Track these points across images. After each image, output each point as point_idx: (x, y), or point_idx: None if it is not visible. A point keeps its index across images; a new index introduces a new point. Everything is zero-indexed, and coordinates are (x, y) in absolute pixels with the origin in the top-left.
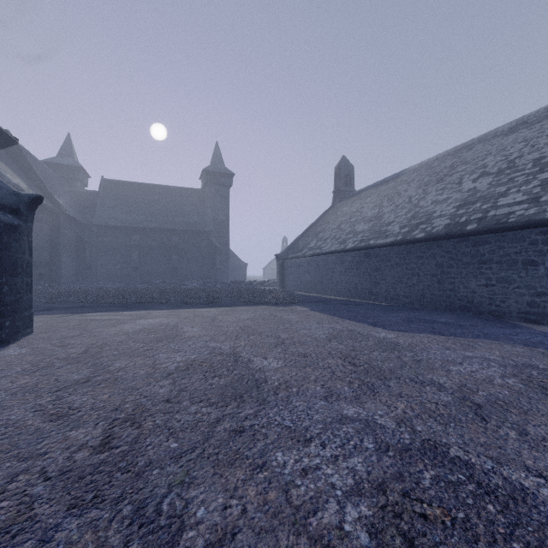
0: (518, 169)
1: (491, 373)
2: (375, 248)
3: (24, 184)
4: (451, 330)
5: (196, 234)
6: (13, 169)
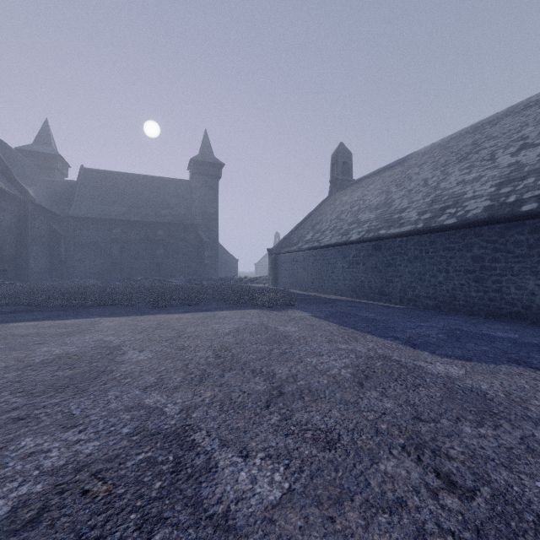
0: None
1: None
2: (387, 239)
3: None
4: (536, 355)
5: (183, 227)
6: None
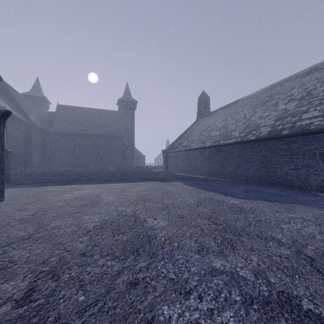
0: (314, 96)
1: (311, 231)
2: (223, 146)
3: (9, 107)
4: (275, 198)
5: (114, 138)
6: (2, 98)
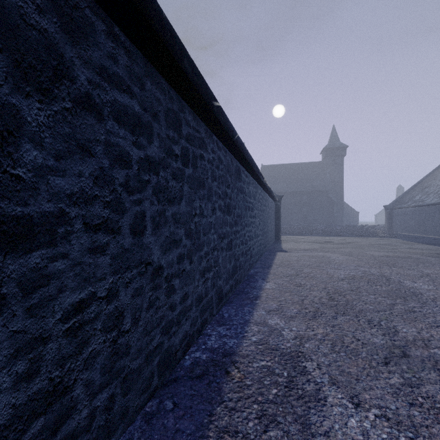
0: None
1: None
2: None
3: None
4: None
5: (318, 193)
6: None
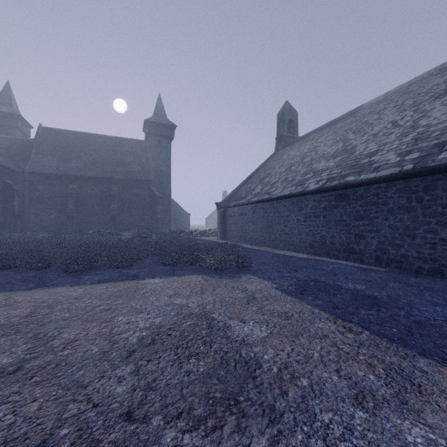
0: None
1: None
2: (356, 187)
3: None
4: None
5: (137, 183)
6: None
